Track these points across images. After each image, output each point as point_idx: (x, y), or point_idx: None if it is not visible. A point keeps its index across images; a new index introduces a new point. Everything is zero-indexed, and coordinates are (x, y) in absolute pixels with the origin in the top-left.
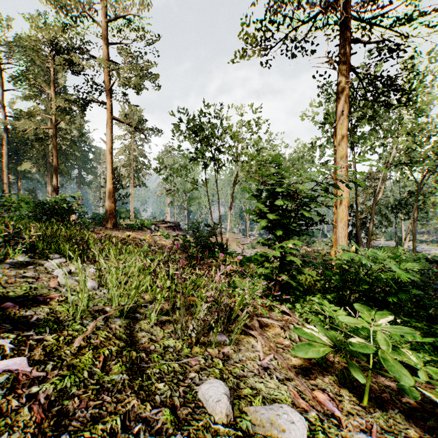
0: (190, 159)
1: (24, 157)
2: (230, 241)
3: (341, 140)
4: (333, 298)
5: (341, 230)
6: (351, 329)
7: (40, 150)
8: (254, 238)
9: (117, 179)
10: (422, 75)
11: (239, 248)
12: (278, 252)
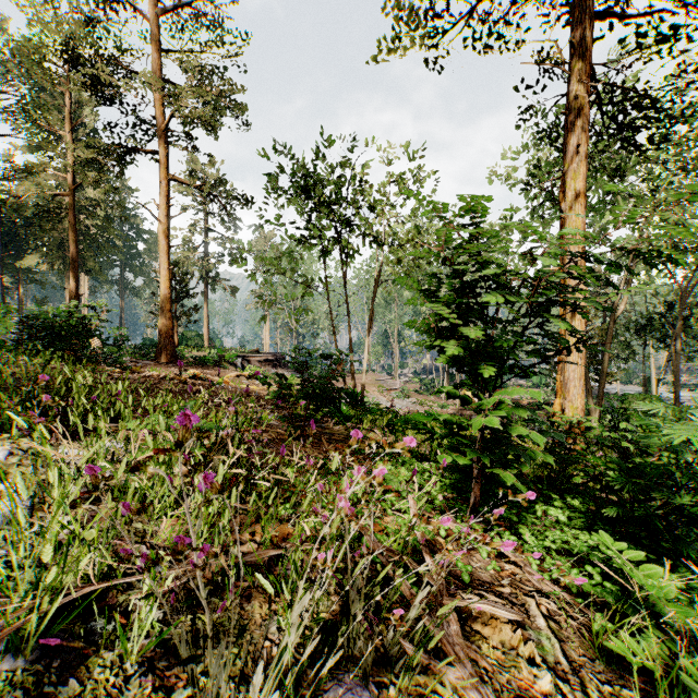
0: (298, 240)
1: (29, 247)
2: (368, 386)
3: (574, 201)
4: (584, 504)
5: (573, 367)
6: (692, 620)
7: (54, 235)
8: (407, 380)
9: (179, 282)
10: (697, 101)
11: (382, 397)
12: (494, 418)
